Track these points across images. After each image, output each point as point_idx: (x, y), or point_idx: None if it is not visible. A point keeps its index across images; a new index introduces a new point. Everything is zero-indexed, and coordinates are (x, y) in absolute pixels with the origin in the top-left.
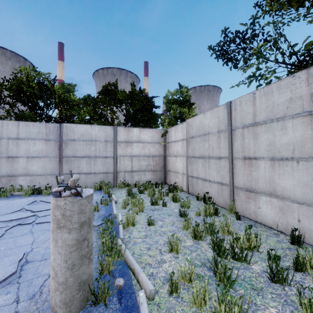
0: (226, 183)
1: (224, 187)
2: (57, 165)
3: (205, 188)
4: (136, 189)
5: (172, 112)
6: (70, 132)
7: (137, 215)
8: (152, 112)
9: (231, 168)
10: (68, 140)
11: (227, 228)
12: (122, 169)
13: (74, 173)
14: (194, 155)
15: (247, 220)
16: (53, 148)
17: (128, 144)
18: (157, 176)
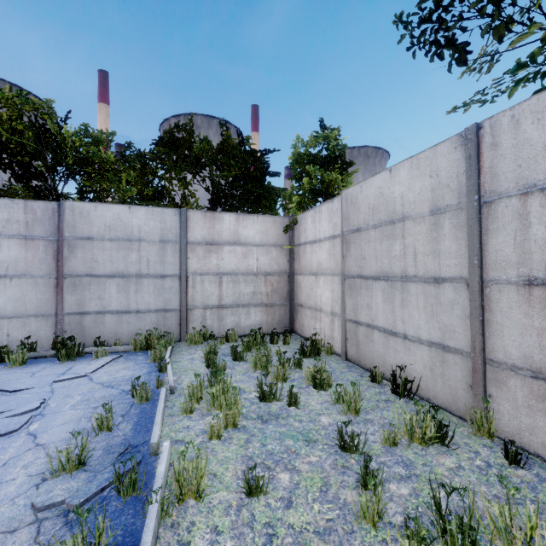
0: (459, 347)
1: (452, 356)
2: (52, 294)
3: (391, 352)
4: (229, 346)
5: (306, 181)
6: (80, 221)
7: (219, 441)
8: (264, 184)
9: (479, 310)
10: (77, 239)
11: (521, 532)
12: (199, 302)
13: (90, 312)
14: (363, 273)
15: (540, 465)
16: (42, 257)
17: (213, 248)
18: (274, 317)
